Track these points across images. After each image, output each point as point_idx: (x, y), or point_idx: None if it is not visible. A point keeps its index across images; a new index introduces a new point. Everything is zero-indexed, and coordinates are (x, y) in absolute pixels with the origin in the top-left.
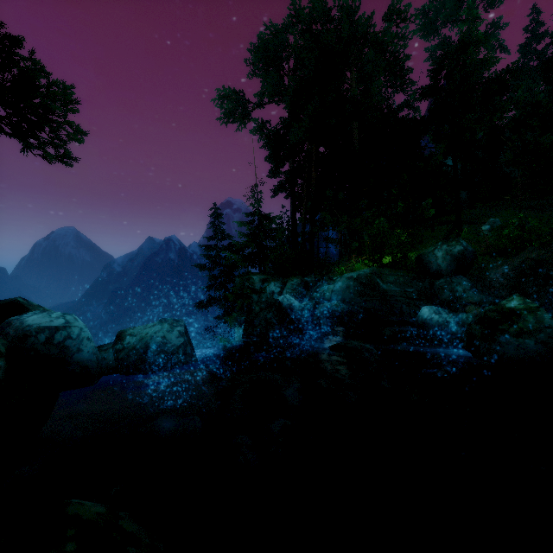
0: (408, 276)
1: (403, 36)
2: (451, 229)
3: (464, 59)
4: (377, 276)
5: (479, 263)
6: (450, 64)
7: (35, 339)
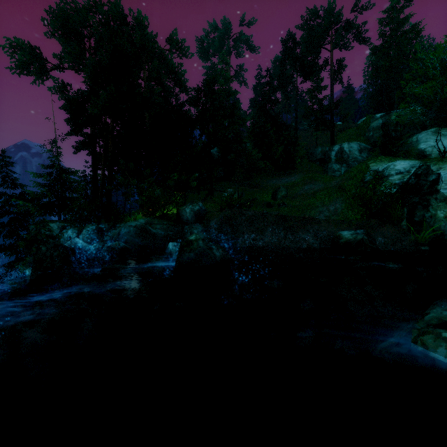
0: (170, 224)
1: (186, 54)
2: (208, 194)
3: (214, 89)
4: (150, 224)
5: (207, 216)
6: (206, 90)
7: None
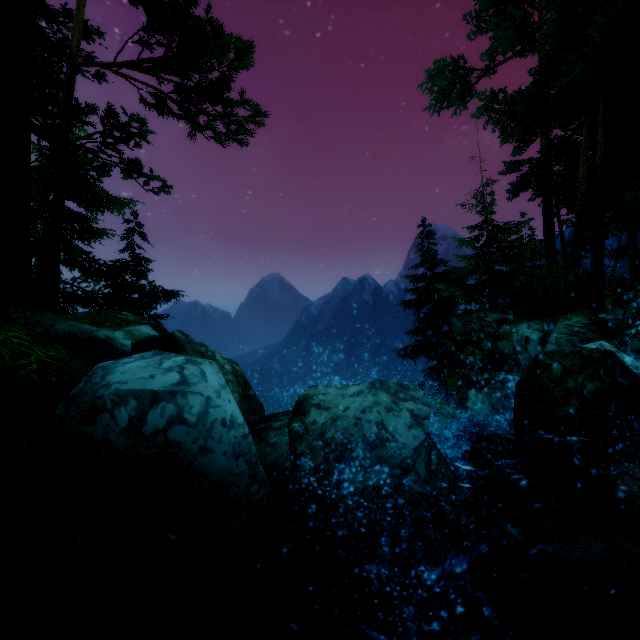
0: None
1: None
2: None
3: None
4: None
5: None
6: None
7: (111, 418)
